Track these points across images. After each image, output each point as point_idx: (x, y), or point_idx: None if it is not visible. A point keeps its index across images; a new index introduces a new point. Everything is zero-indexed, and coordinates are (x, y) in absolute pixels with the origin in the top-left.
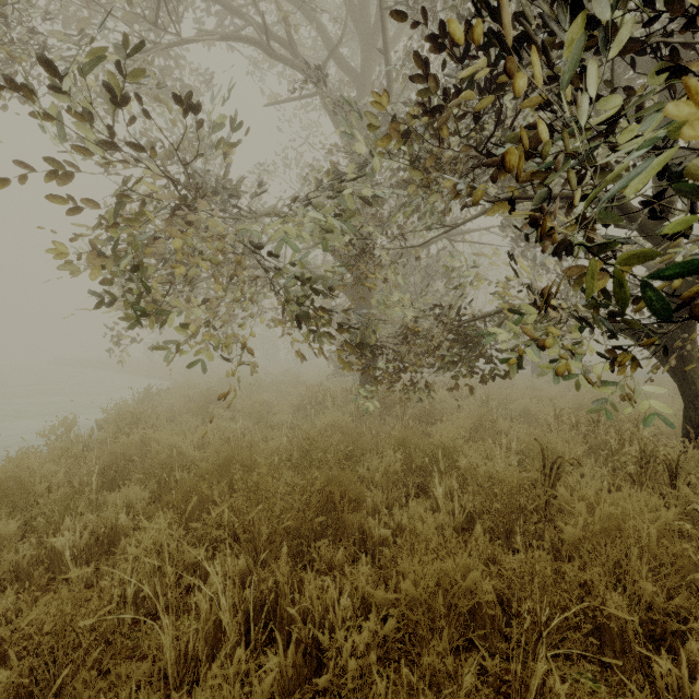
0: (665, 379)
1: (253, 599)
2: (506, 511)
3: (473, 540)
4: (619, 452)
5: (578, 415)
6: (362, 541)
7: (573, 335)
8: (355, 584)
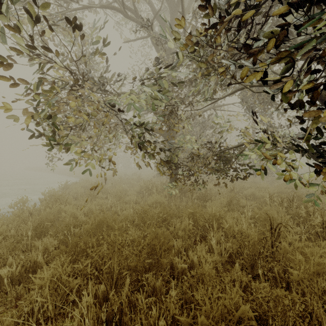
0: (318, 178)
1: (108, 314)
2: (251, 254)
3: (235, 273)
4: (307, 218)
5: (282, 197)
6: (171, 269)
7: (290, 157)
8: (168, 308)
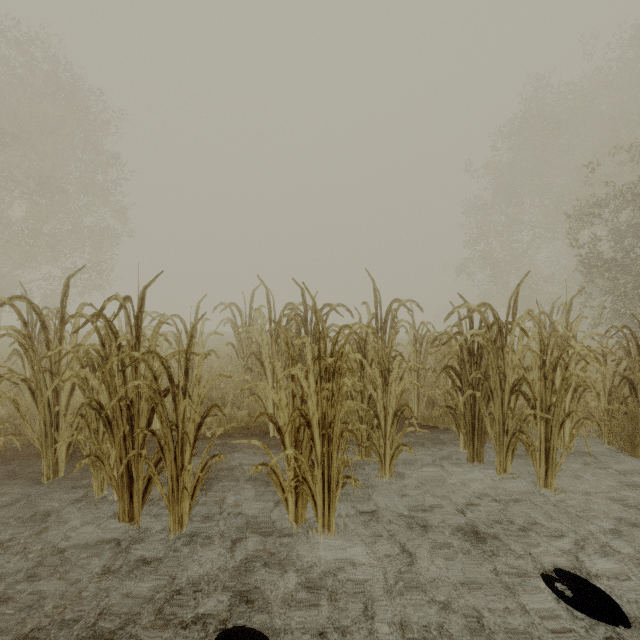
0: None
1: None
2: None
3: None
4: None
5: None
6: None
7: None
8: None
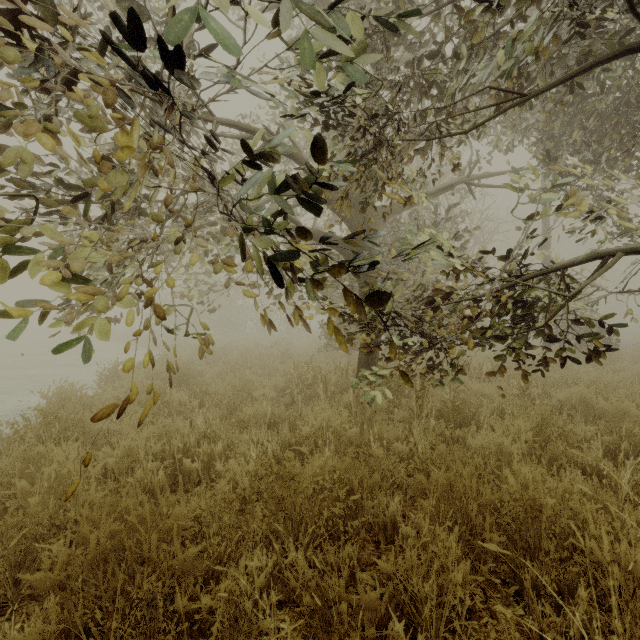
0: None
1: None
2: None
3: None
4: None
5: None
6: None
7: None
8: None
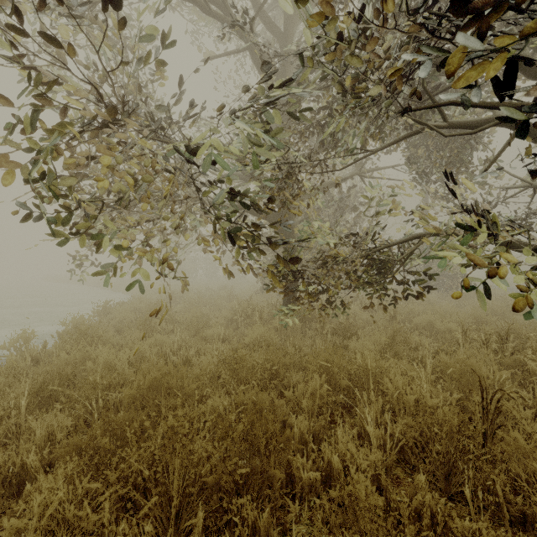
0: None
1: None
2: (445, 451)
3: (418, 495)
4: None
5: (488, 333)
6: (289, 479)
7: (526, 261)
8: None
